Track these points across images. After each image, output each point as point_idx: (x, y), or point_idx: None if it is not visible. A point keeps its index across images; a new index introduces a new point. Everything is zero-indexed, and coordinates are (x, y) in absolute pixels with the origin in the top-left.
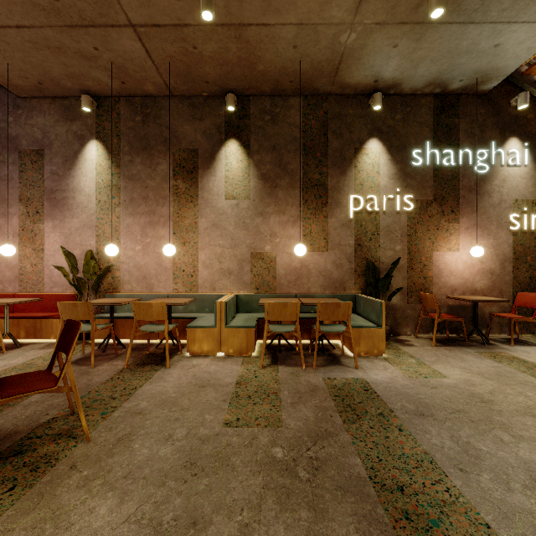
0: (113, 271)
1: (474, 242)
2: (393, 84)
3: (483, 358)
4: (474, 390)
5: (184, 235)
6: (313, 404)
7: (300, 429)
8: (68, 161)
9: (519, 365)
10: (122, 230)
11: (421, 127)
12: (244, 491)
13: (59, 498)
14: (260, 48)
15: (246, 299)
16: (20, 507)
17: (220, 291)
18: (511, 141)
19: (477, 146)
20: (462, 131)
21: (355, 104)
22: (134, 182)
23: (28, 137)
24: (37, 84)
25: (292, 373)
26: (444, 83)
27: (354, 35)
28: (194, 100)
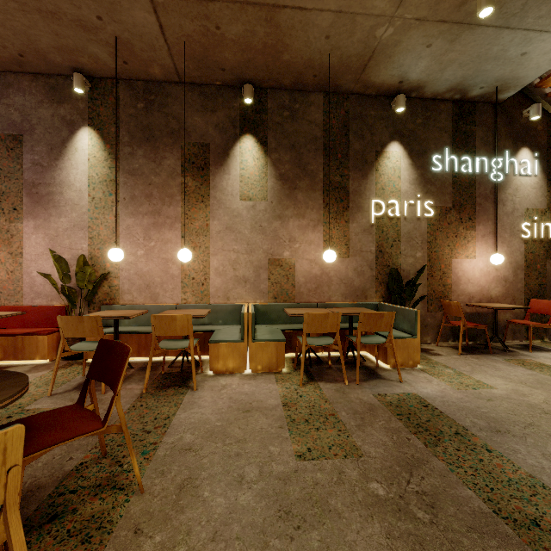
0: (110, 279)
1: (490, 250)
2: (416, 86)
3: (514, 366)
4: (529, 401)
5: (194, 239)
6: (381, 426)
7: (384, 457)
8: (54, 150)
9: None
10: (121, 232)
11: (441, 133)
12: (369, 544)
13: None
14: (290, 36)
15: (264, 309)
16: None
17: (235, 300)
18: (523, 151)
19: (493, 154)
20: (479, 139)
21: (376, 105)
22: (135, 178)
23: (3, 119)
24: (17, 55)
25: (337, 390)
26: (465, 89)
27: (391, 30)
28: (206, 88)
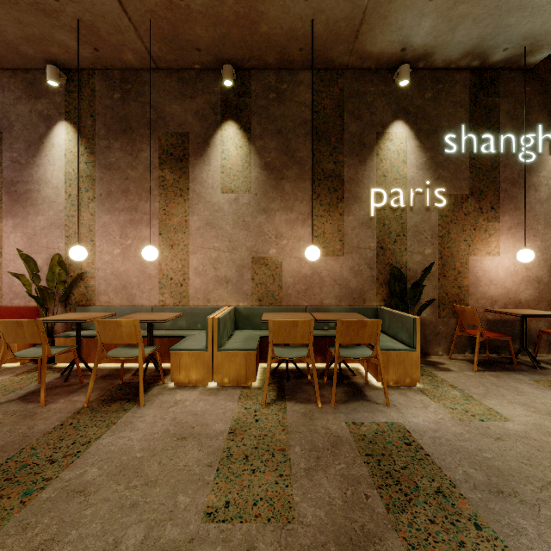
0: (86, 279)
1: (518, 245)
2: (423, 53)
3: (544, 389)
4: None
5: (172, 236)
6: (338, 472)
7: (322, 525)
8: (31, 146)
9: None
10: (97, 230)
11: (455, 108)
12: None
13: None
14: (263, 0)
15: (247, 313)
16: None
17: (215, 303)
18: None
19: (522, 130)
20: (504, 113)
21: (377, 79)
22: (112, 173)
23: None
24: None
25: (305, 414)
26: (484, 53)
27: None
28: (184, 73)
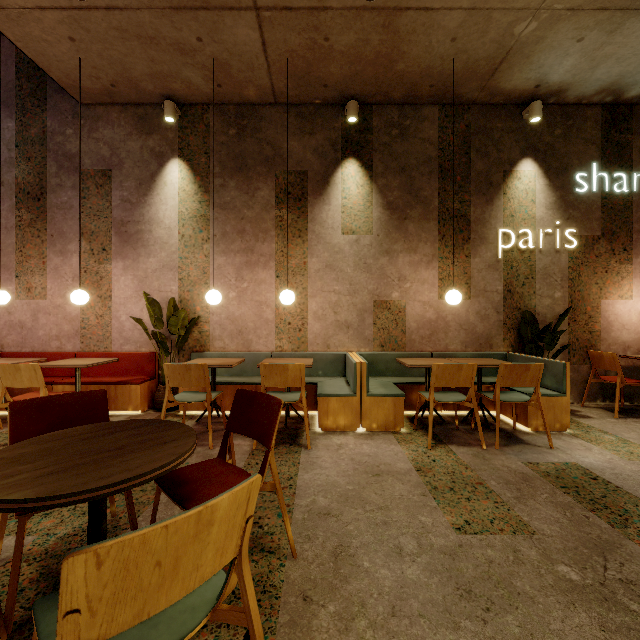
0: (200, 324)
1: None
2: (557, 90)
3: None
4: None
5: (290, 279)
6: (546, 500)
7: (563, 536)
8: (143, 185)
9: None
10: (212, 273)
11: (586, 145)
12: (581, 635)
13: None
14: (409, 41)
15: (370, 359)
16: None
17: (336, 348)
18: None
19: None
20: (637, 150)
21: (504, 115)
22: (227, 212)
23: (92, 155)
24: (108, 86)
25: (475, 455)
26: (620, 89)
27: (534, 25)
28: (303, 108)
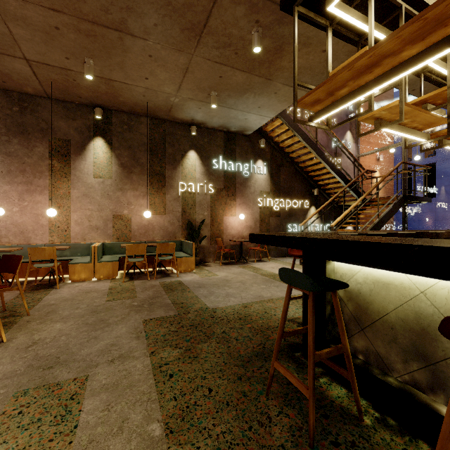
0: None
1: (243, 211)
2: (202, 122)
3: (239, 268)
4: (226, 278)
5: (59, 201)
6: (153, 290)
7: (145, 297)
8: None
9: (251, 269)
10: None
11: (218, 148)
12: (122, 312)
13: (31, 327)
14: (122, 91)
15: (110, 246)
16: (12, 332)
17: (90, 241)
18: (259, 161)
19: (244, 162)
20: (237, 153)
21: (182, 128)
22: (11, 158)
23: None
24: None
25: (142, 282)
26: (227, 127)
27: (178, 99)
28: (68, 104)
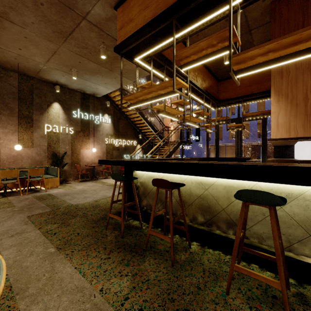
0: None
1: (95, 146)
2: (64, 84)
3: (92, 183)
4: (83, 189)
5: None
6: (28, 201)
7: (23, 205)
8: None
9: (100, 183)
10: None
11: (76, 103)
12: (6, 215)
13: None
14: None
15: None
16: None
17: None
18: (106, 115)
19: (96, 114)
20: (91, 108)
21: (48, 86)
22: None
23: None
24: None
25: (16, 197)
26: (84, 90)
27: (46, 67)
28: None
